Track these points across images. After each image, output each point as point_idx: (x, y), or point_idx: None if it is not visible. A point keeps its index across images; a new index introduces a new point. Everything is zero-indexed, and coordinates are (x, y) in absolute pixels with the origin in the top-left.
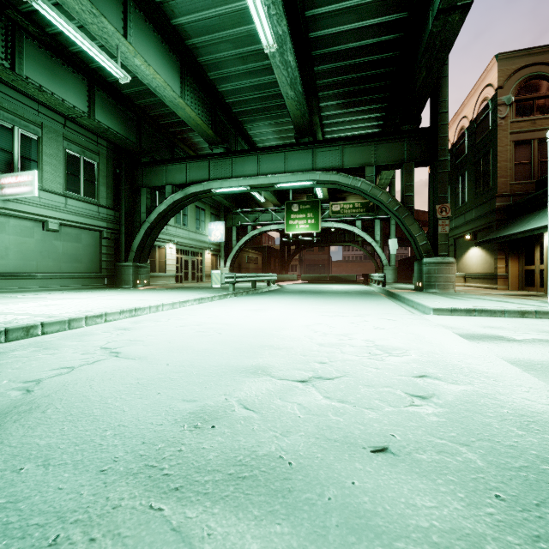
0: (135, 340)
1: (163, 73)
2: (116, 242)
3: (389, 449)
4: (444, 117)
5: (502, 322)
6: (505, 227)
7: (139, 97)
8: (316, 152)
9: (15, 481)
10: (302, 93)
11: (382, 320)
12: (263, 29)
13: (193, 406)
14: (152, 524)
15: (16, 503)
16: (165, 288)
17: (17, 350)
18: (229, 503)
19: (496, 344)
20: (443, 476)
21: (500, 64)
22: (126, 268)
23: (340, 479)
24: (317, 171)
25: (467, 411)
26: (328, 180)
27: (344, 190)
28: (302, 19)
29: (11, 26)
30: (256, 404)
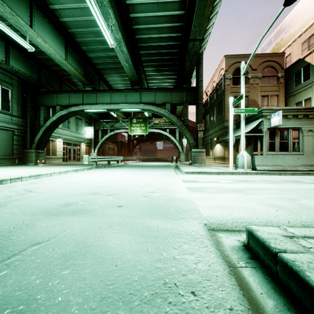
0: (40, 187)
1: (54, 46)
2: (23, 137)
3: (122, 206)
4: (201, 82)
5: (206, 176)
6: (227, 135)
7: (39, 54)
8: (142, 94)
9: (5, 217)
10: (132, 65)
11: (159, 177)
12: (108, 37)
13: (64, 202)
14: (49, 219)
15: (8, 220)
16: (56, 165)
17: None
18: (71, 216)
19: (191, 183)
20: (132, 209)
21: (226, 60)
22: (30, 153)
23: (104, 211)
24: (142, 104)
25: (155, 198)
26: (147, 109)
27: None
28: (131, 29)
29: None
30: (88, 201)
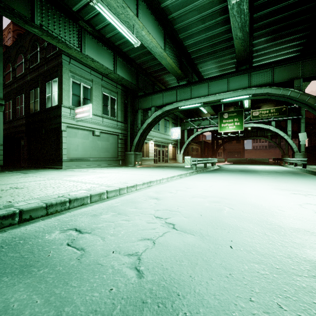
0: (173, 211)
1: (155, 38)
2: (125, 141)
3: None
4: None
5: None
6: None
7: (138, 58)
8: (251, 74)
9: None
10: (248, 32)
11: None
12: None
13: None
14: None
15: None
16: (152, 167)
17: (103, 213)
18: None
19: None
20: None
21: None
22: (130, 155)
23: None
24: (253, 88)
25: None
26: (261, 93)
27: (260, 102)
28: None
29: (80, 29)
30: None
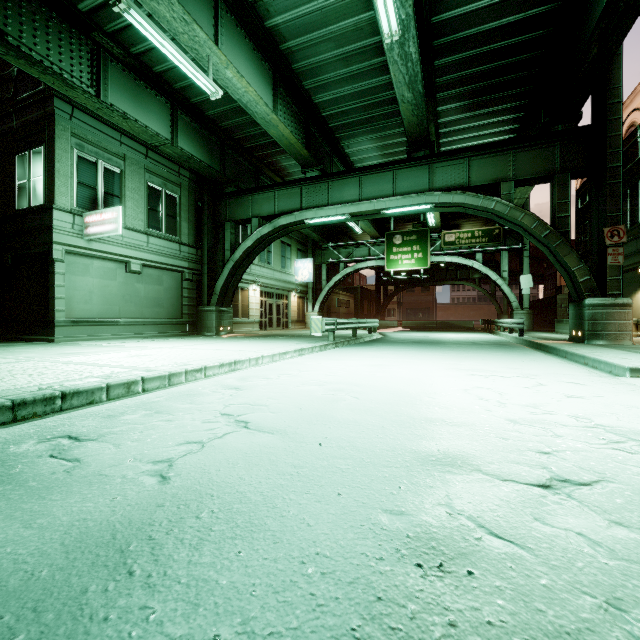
0: (257, 405)
1: (255, 85)
2: (197, 284)
3: None
4: (616, 109)
5: None
6: None
7: (224, 118)
8: (434, 168)
9: None
10: (422, 93)
11: (565, 384)
12: (386, 12)
13: (406, 523)
14: None
15: None
16: (252, 336)
17: (127, 413)
18: None
19: None
20: None
21: None
22: (209, 314)
23: None
24: (436, 192)
25: None
26: (450, 202)
27: (458, 216)
28: None
29: (96, 49)
30: (506, 528)
